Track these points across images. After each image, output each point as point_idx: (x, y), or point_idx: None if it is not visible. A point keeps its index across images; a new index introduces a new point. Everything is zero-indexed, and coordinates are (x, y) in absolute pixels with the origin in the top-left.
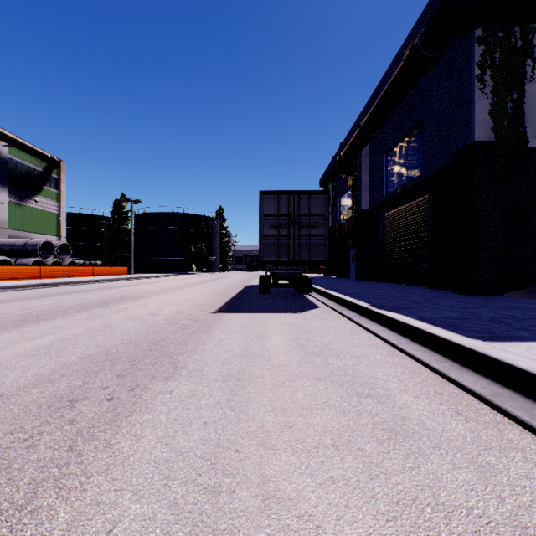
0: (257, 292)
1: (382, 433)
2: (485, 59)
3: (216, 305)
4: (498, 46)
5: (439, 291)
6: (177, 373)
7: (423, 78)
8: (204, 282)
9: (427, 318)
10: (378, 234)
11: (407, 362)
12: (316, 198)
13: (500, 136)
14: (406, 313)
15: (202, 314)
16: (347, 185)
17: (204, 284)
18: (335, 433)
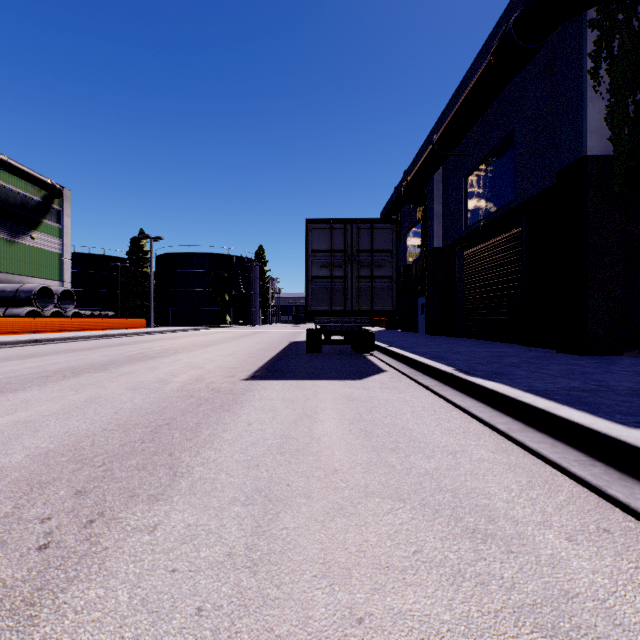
0: (304, 351)
1: (538, 639)
2: (600, 49)
3: (250, 368)
4: (617, 31)
5: (536, 349)
6: (174, 486)
7: (514, 79)
8: (239, 338)
9: (541, 390)
10: (456, 277)
11: (530, 462)
12: (380, 228)
13: (620, 148)
14: (509, 382)
15: (229, 382)
16: (416, 218)
17: (239, 340)
18: (447, 639)
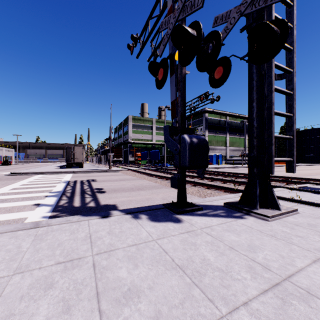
0: None
1: None
2: None
3: None
4: None
5: None
6: None
7: None
8: None
9: None
10: None
11: None
12: None
13: None
14: None
15: None
16: None
17: None
18: None
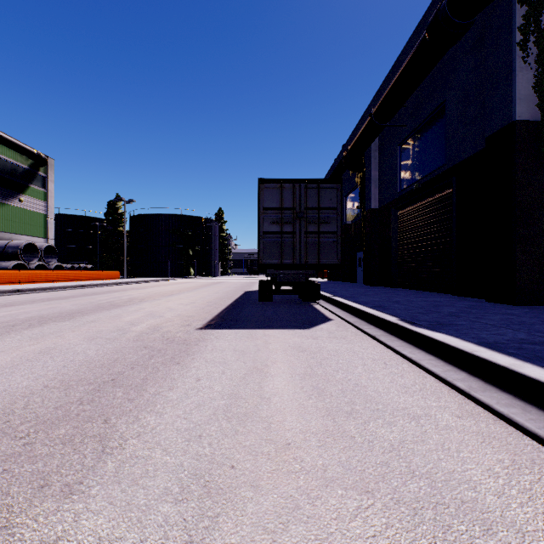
0: (257, 300)
1: None
2: (528, 23)
3: (206, 317)
4: None
5: (467, 298)
6: (97, 468)
7: (445, 56)
8: (200, 287)
9: (492, 343)
10: (390, 234)
11: (504, 432)
12: (326, 187)
13: None
14: (456, 333)
15: (184, 331)
16: (355, 183)
17: (199, 289)
18: None
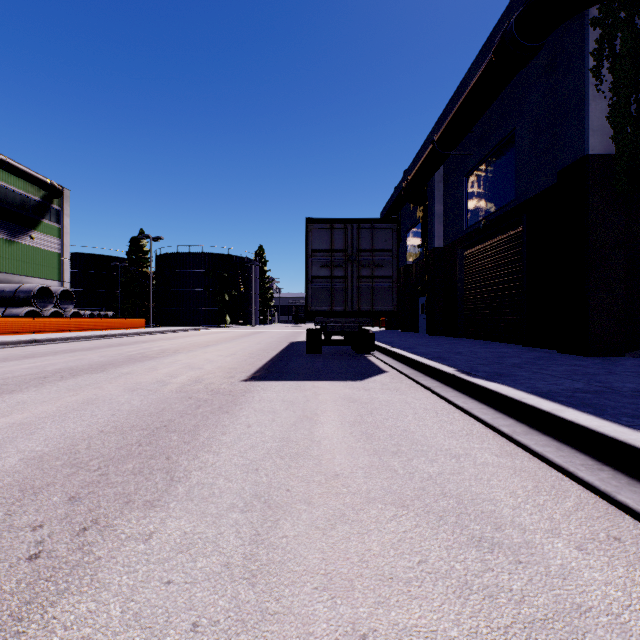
0: (304, 351)
1: None
2: (602, 47)
3: (249, 369)
4: (620, 29)
5: (538, 349)
6: (171, 491)
7: (515, 78)
8: (239, 338)
9: (545, 392)
10: (456, 277)
11: (535, 466)
12: (381, 228)
13: (622, 147)
14: (511, 383)
15: (228, 382)
16: (416, 218)
17: (238, 340)
18: None
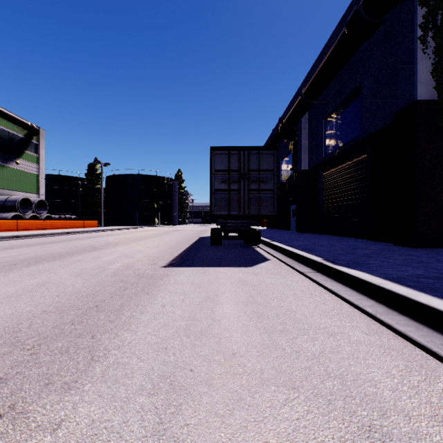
0: (209, 244)
1: None
2: (427, 21)
3: (168, 257)
4: (440, 8)
5: (378, 242)
6: (88, 371)
7: (361, 47)
8: (163, 234)
9: (395, 277)
10: (317, 191)
11: (401, 345)
12: (265, 153)
13: (442, 94)
14: (367, 270)
15: (151, 268)
16: (288, 149)
17: (163, 235)
18: None
